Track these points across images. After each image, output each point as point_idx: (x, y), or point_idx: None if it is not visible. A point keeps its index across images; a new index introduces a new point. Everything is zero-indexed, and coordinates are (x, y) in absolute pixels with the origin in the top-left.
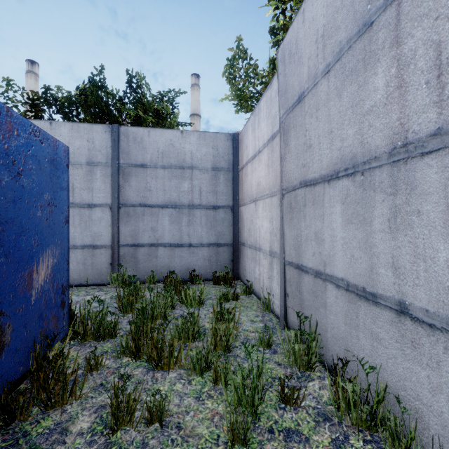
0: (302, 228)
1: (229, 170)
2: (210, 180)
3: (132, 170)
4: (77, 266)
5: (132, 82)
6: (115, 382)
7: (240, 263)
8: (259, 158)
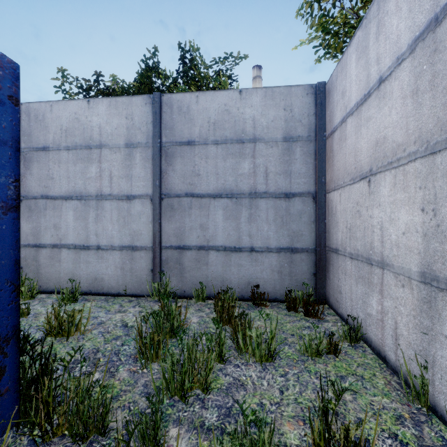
0: None
1: (310, 139)
2: (281, 156)
3: (177, 149)
4: (115, 271)
5: (185, 57)
6: None
7: (329, 279)
8: (382, 93)
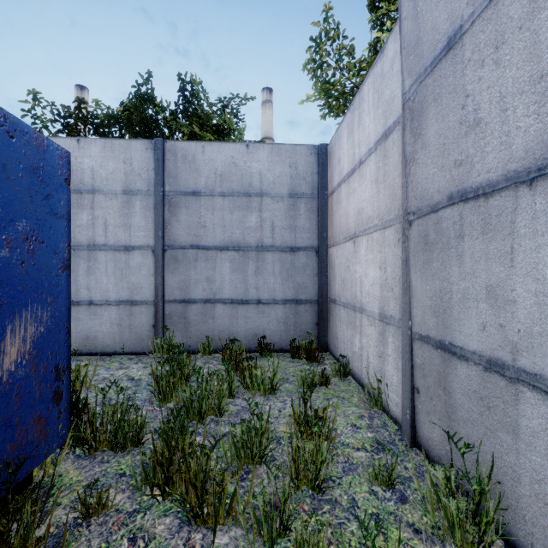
0: (454, 278)
1: (313, 196)
2: (287, 211)
3: (182, 199)
4: (111, 328)
5: (186, 90)
6: (122, 547)
7: (329, 328)
8: (361, 173)
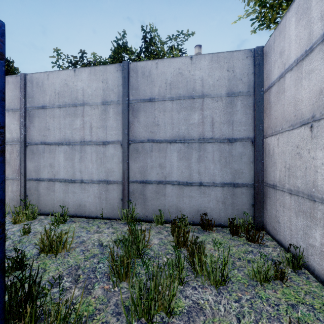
0: None
1: (249, 94)
2: (225, 109)
3: (141, 105)
4: (94, 199)
5: (146, 37)
6: None
7: (266, 210)
8: None
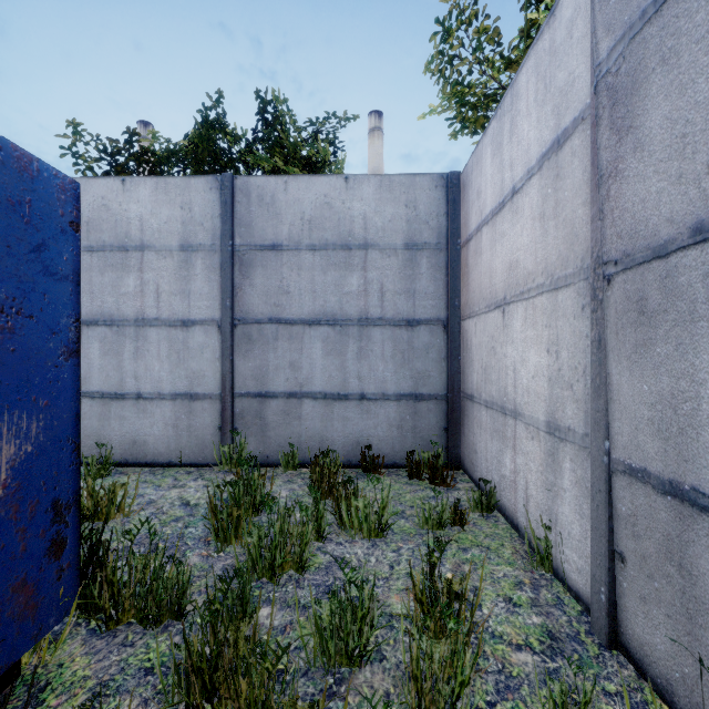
0: (706, 373)
1: (440, 247)
2: (402, 269)
3: (257, 255)
4: (164, 430)
5: (266, 111)
6: None
7: (463, 435)
8: (515, 207)
